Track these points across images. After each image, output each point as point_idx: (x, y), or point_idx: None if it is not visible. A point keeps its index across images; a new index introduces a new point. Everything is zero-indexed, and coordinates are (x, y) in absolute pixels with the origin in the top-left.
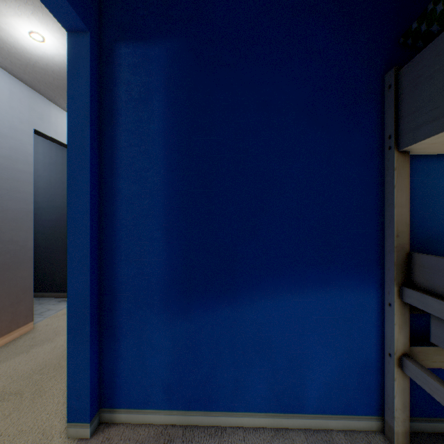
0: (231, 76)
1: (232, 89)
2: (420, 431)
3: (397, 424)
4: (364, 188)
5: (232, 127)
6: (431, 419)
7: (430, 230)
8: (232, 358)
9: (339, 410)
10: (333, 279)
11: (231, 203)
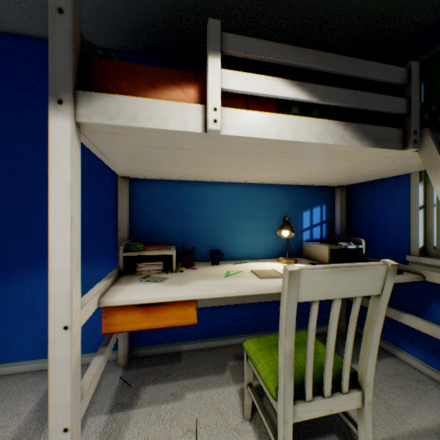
0: (3, 112)
1: (4, 121)
2: (147, 355)
3: (120, 350)
4: (109, 198)
5: (3, 151)
6: (155, 346)
7: (154, 226)
8: (3, 323)
9: (91, 349)
10: (86, 260)
11: (3, 207)
